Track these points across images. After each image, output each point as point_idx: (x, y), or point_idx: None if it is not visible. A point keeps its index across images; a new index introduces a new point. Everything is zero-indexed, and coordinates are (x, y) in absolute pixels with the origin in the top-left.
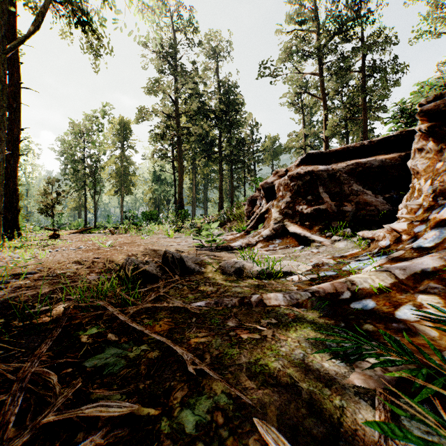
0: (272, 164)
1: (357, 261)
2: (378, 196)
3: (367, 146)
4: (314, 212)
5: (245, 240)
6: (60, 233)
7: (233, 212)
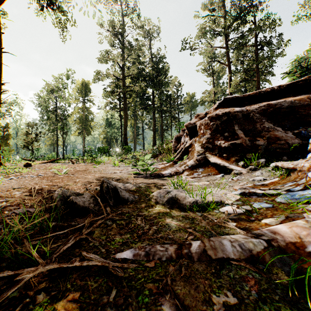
0: (191, 114)
1: (288, 192)
2: (288, 131)
3: (277, 90)
4: (231, 146)
5: (174, 168)
6: (33, 162)
7: (163, 147)
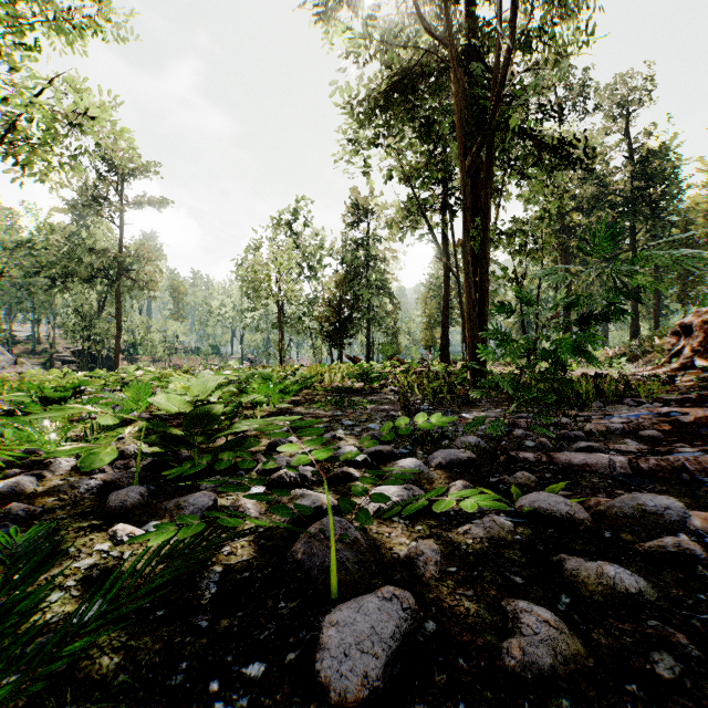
0: None
1: None
2: None
3: None
4: None
5: (653, 371)
6: None
7: (652, 343)
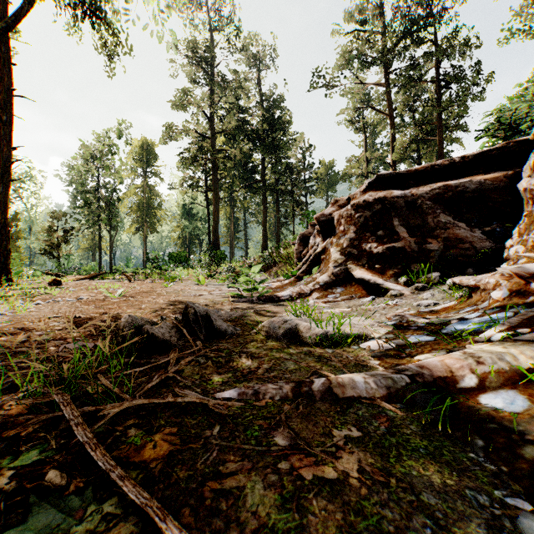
0: (327, 196)
1: (461, 320)
2: (475, 229)
3: (459, 164)
4: (387, 251)
5: (296, 288)
6: (63, 279)
7: (279, 254)
